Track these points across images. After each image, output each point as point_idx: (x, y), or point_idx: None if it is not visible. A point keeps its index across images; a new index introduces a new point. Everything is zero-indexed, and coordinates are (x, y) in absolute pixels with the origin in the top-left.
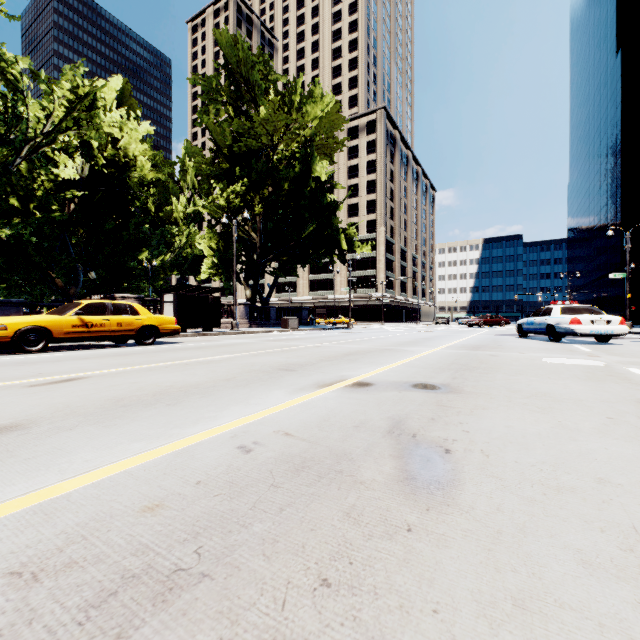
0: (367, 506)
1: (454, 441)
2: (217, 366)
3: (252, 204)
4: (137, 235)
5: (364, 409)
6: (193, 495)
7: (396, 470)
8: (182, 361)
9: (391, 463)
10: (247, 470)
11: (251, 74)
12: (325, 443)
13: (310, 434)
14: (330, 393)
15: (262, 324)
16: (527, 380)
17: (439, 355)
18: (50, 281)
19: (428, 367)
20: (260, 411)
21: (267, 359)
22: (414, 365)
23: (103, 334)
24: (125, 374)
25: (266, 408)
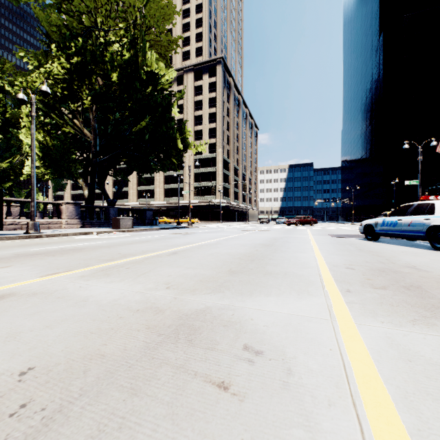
0: None
1: None
2: None
3: (80, 96)
4: None
5: None
6: None
7: None
8: None
9: None
10: None
11: None
12: None
13: None
14: None
15: (99, 224)
16: None
17: None
18: None
19: None
20: None
21: None
22: None
23: None
24: None
25: None
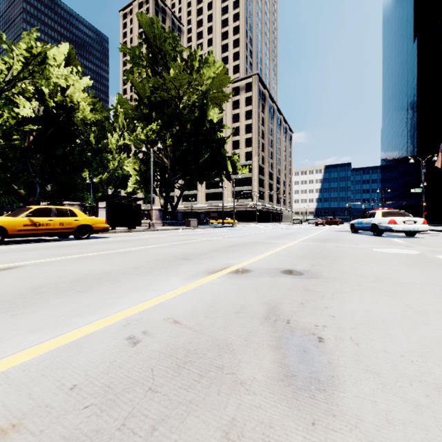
0: (248, 420)
1: (324, 327)
2: (131, 256)
3: (164, 138)
4: (80, 159)
5: (244, 294)
6: (61, 407)
7: (275, 365)
8: (105, 252)
9: (270, 355)
10: (128, 368)
11: (163, 46)
12: (209, 332)
13: (196, 321)
14: (217, 279)
15: (172, 224)
16: (368, 266)
17: (298, 246)
18: (14, 192)
19: (292, 256)
20: (156, 297)
21: (171, 250)
22: (281, 254)
23: (48, 231)
24: (55, 263)
25: (162, 294)
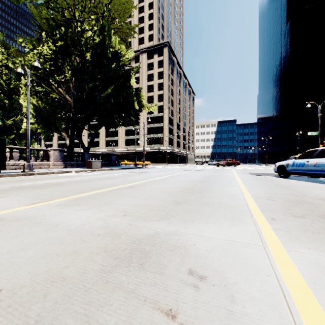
0: None
1: None
2: None
3: (63, 71)
4: None
5: None
6: None
7: None
8: None
9: None
10: None
11: None
12: None
13: None
14: None
15: (77, 165)
16: None
17: None
18: None
19: None
20: None
21: None
22: None
23: None
24: None
25: None
